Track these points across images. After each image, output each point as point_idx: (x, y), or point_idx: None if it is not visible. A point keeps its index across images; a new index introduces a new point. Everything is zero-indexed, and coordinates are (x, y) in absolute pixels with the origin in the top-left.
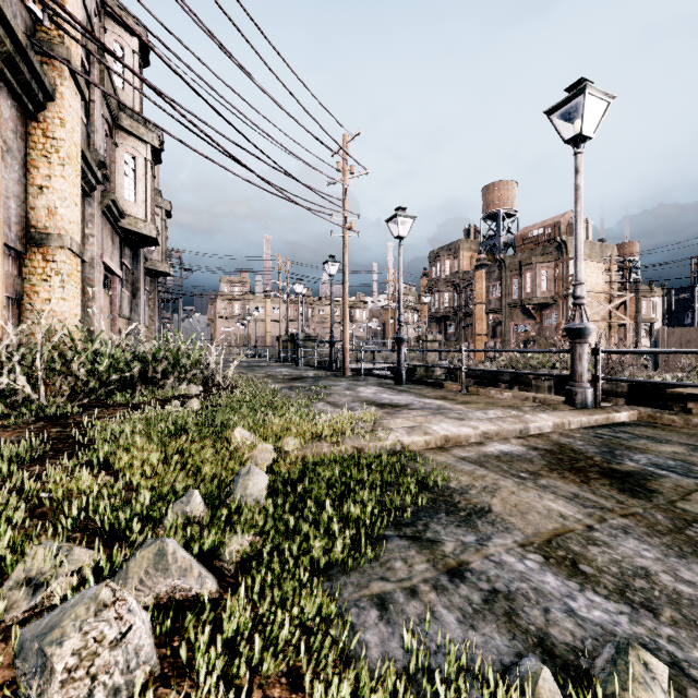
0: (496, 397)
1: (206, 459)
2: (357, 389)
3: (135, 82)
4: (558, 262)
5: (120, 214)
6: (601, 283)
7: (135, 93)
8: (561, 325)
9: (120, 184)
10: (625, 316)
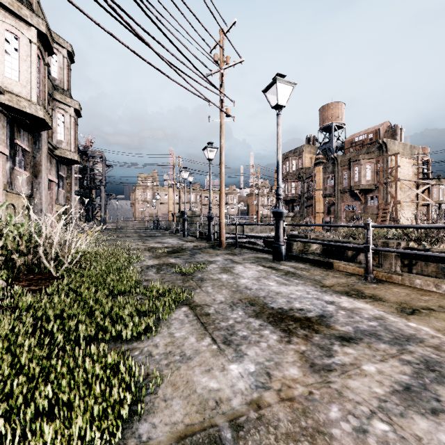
0: (429, 290)
1: None
2: (234, 270)
3: None
4: (380, 158)
5: None
6: (410, 174)
7: None
8: (382, 205)
9: None
10: (429, 198)
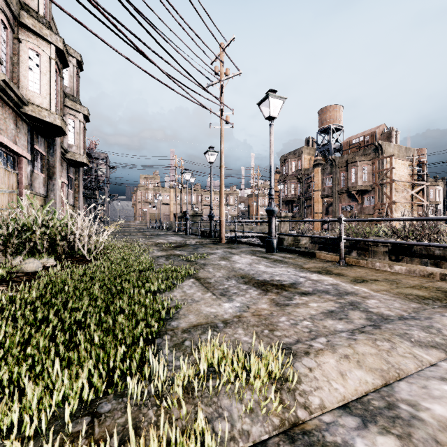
0: (384, 270)
1: None
2: (231, 259)
3: None
4: (376, 160)
5: (20, 100)
6: (406, 175)
7: None
8: (377, 205)
9: (23, 76)
10: (423, 199)
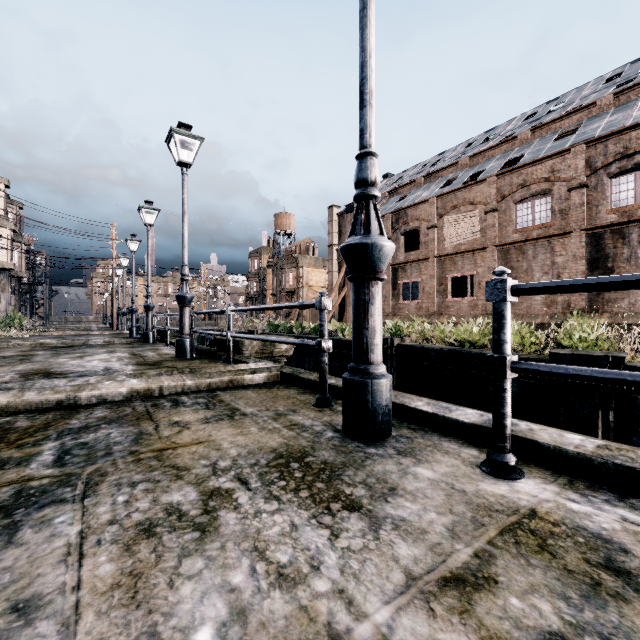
0: None
1: (6, 332)
2: None
3: (2, 202)
4: (296, 268)
5: None
6: (323, 281)
7: (2, 207)
8: None
9: None
10: None
